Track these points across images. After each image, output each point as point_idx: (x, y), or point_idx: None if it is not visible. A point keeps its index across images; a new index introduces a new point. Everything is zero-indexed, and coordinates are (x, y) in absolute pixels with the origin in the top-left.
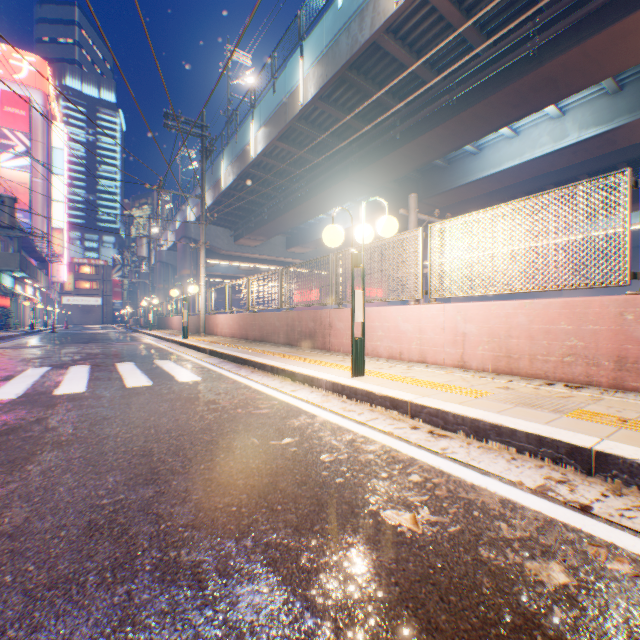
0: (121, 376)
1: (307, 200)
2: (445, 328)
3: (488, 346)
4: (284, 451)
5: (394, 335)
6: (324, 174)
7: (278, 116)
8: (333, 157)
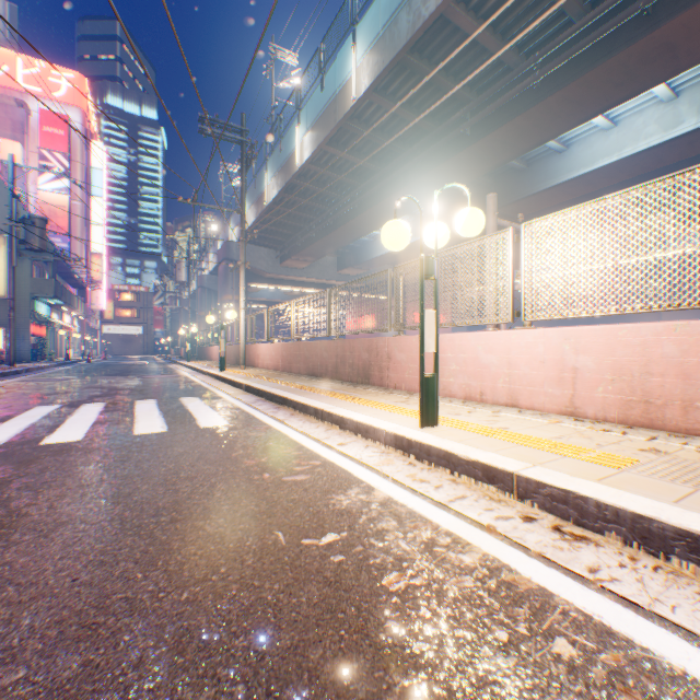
0: (133, 418)
1: (360, 213)
2: (546, 361)
3: (613, 386)
4: (323, 563)
5: (472, 369)
6: (379, 182)
7: (327, 116)
8: (390, 162)
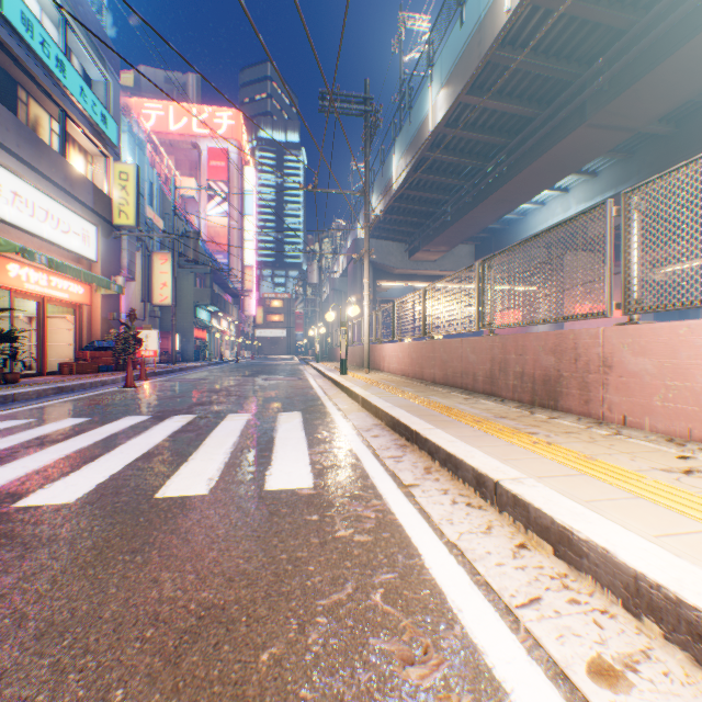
0: (192, 451)
1: (508, 179)
2: None
3: None
4: None
5: None
6: (537, 132)
7: (467, 55)
8: (554, 100)
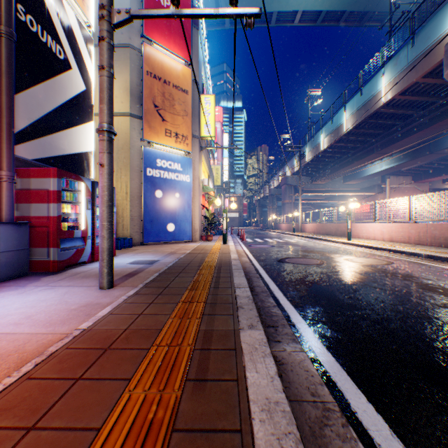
0: (288, 240)
1: (351, 163)
2: (378, 230)
3: (387, 235)
4: (327, 247)
5: (367, 232)
6: (360, 151)
7: (333, 134)
8: (365, 142)
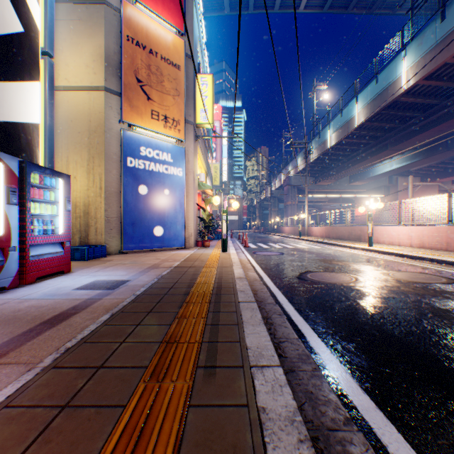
0: (296, 246)
1: (361, 161)
2: (405, 234)
3: (417, 240)
4: (347, 254)
5: (389, 236)
6: (371, 147)
7: (343, 128)
8: (377, 138)
